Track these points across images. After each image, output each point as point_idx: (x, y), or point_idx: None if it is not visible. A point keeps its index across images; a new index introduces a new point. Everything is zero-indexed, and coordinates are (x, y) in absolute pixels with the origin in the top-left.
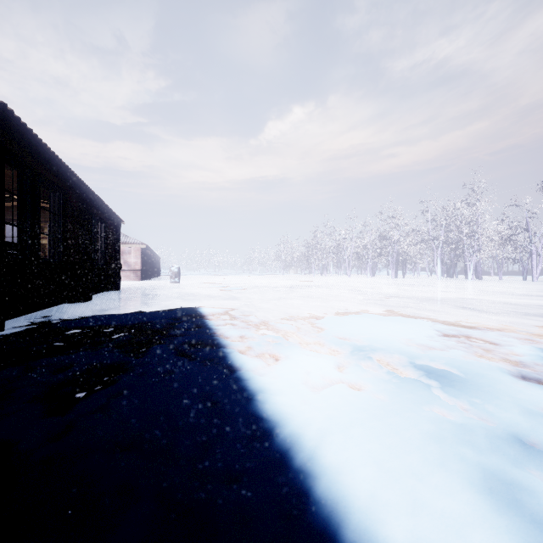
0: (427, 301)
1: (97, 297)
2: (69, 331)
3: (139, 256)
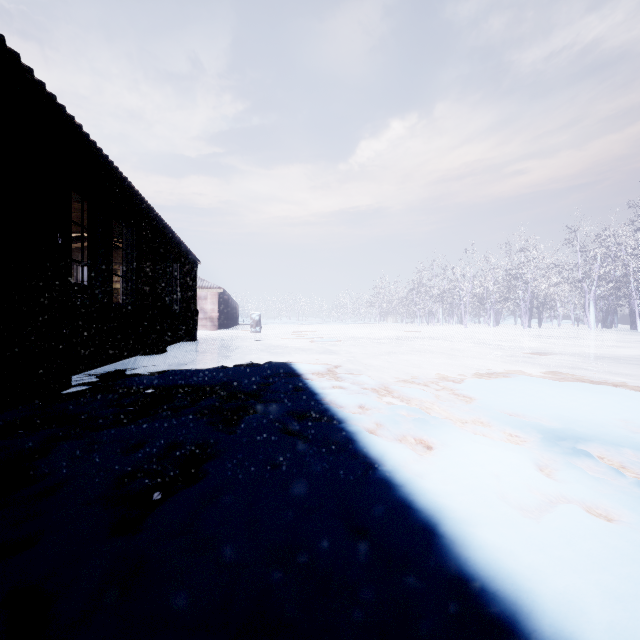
0: (599, 360)
1: (173, 348)
2: (143, 391)
3: (216, 302)
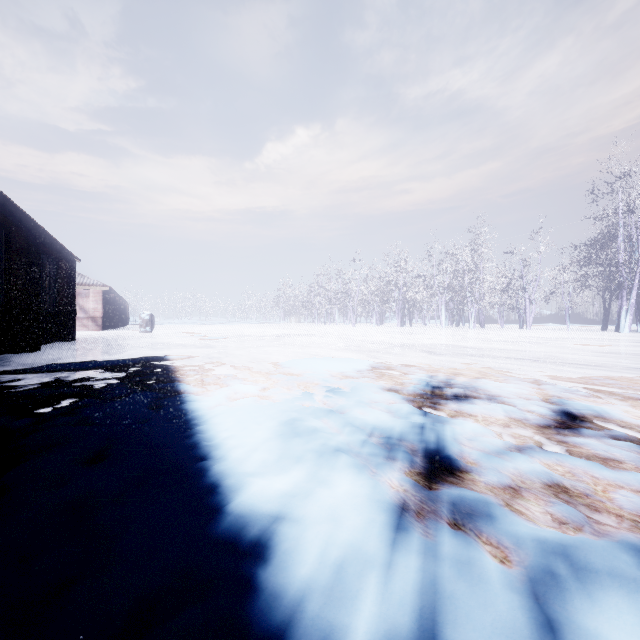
0: (401, 347)
1: (47, 348)
2: (23, 375)
3: (100, 301)
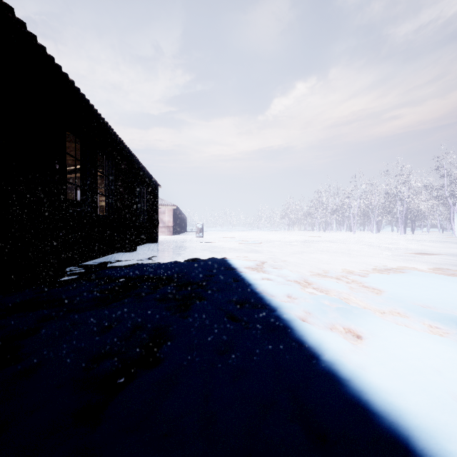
0: None
1: (141, 248)
2: (117, 279)
3: (171, 215)
